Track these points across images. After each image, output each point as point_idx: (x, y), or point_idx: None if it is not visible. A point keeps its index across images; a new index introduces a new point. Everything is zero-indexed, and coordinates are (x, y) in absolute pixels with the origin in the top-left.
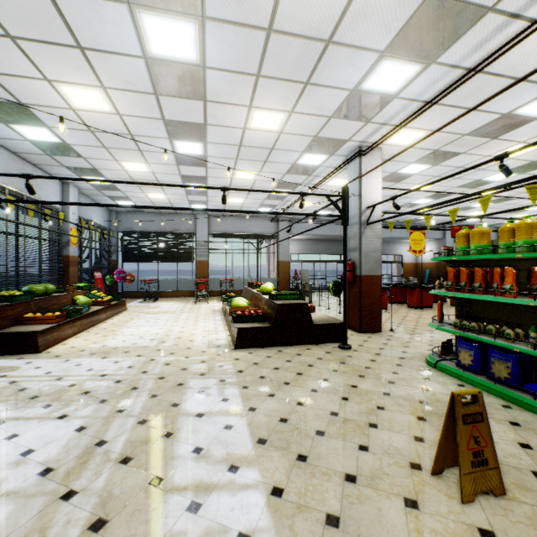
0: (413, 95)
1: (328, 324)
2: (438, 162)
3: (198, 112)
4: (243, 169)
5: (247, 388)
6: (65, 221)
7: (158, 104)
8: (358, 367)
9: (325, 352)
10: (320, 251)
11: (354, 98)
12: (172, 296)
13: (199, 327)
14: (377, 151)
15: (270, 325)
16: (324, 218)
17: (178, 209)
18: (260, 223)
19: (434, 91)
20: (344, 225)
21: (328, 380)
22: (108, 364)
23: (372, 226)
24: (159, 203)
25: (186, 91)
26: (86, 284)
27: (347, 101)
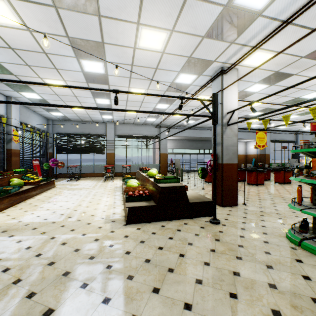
0: (275, 12)
1: (200, 202)
2: (275, 82)
3: (95, 29)
4: (135, 87)
5: (131, 279)
6: (4, 123)
7: (59, 19)
8: (232, 246)
9: (200, 227)
10: (186, 147)
11: (225, 15)
12: (90, 176)
13: (102, 202)
14: (235, 71)
15: (155, 203)
16: (189, 126)
17: (75, 107)
18: (148, 129)
19: (293, 9)
20: (214, 123)
21: (209, 264)
22: (10, 244)
23: (230, 127)
24: (79, 114)
25: (81, 3)
26: (22, 170)
27: (219, 18)
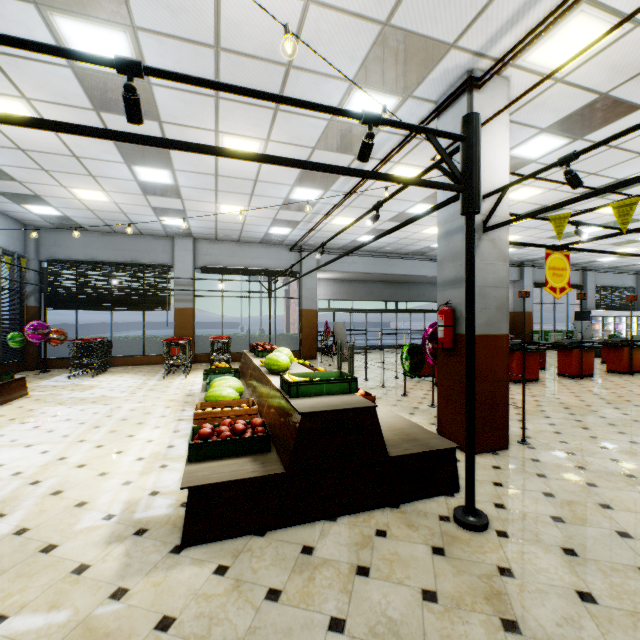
0: None
1: (421, 453)
2: (587, 131)
3: None
4: (235, 132)
5: None
6: None
7: None
8: None
9: (430, 552)
10: (358, 296)
11: None
12: (134, 364)
13: (133, 445)
14: (502, 84)
15: (281, 467)
16: (366, 248)
17: None
18: (274, 253)
19: None
20: (469, 211)
21: None
22: None
23: (492, 236)
24: (102, 212)
25: None
26: None
27: None
